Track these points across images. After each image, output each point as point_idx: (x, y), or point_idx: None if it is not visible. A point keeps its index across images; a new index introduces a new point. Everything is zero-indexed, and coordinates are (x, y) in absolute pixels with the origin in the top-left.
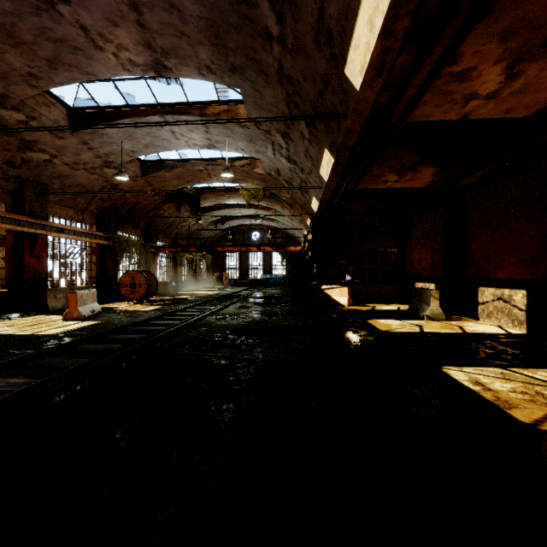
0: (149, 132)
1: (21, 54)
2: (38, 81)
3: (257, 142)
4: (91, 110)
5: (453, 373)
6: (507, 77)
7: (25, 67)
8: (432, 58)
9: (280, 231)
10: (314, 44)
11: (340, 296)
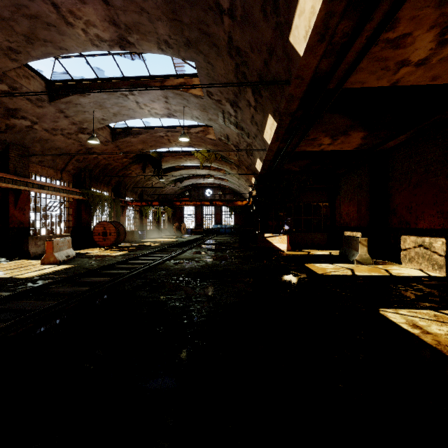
0: (117, 103)
1: (1, 29)
2: (18, 55)
3: (210, 111)
4: (66, 83)
5: (390, 316)
6: (438, 43)
7: (5, 41)
8: (371, 24)
9: (229, 188)
10: (261, 14)
11: (280, 243)
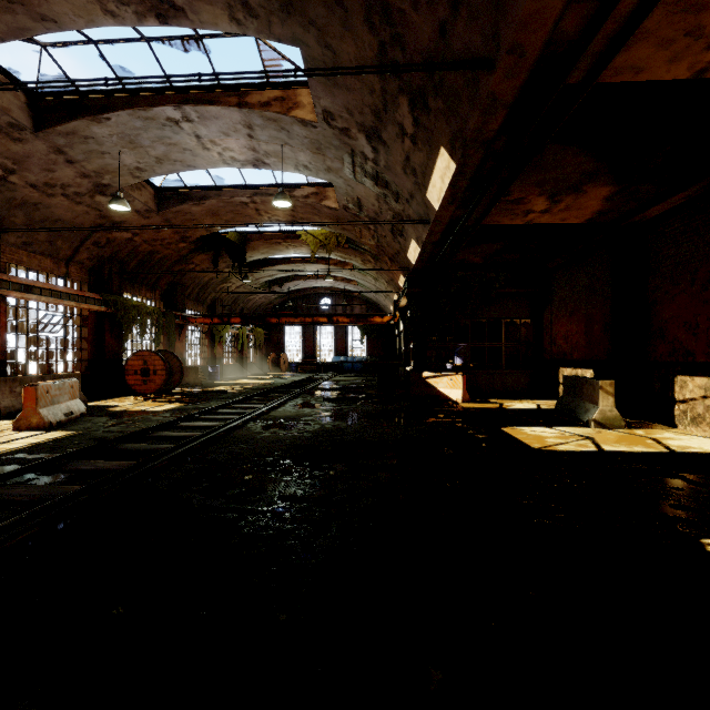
0: (162, 137)
1: None
2: None
3: (328, 152)
4: (65, 97)
5: None
6: None
7: None
8: None
9: (359, 297)
10: None
11: (451, 387)
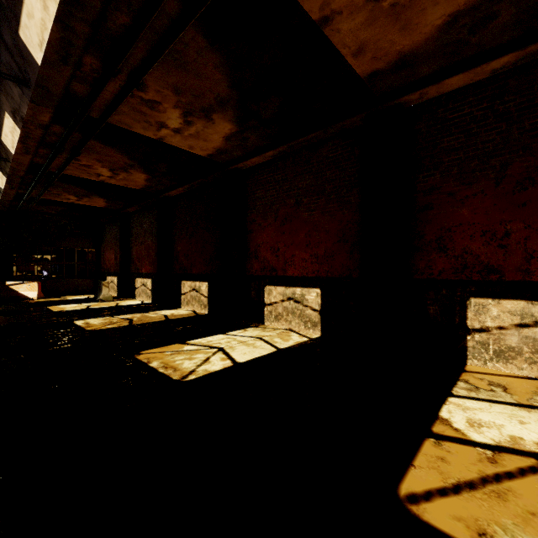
0: None
1: None
2: None
3: None
4: None
5: (78, 322)
6: (113, 173)
7: None
8: (63, 156)
9: None
10: None
11: (29, 290)
